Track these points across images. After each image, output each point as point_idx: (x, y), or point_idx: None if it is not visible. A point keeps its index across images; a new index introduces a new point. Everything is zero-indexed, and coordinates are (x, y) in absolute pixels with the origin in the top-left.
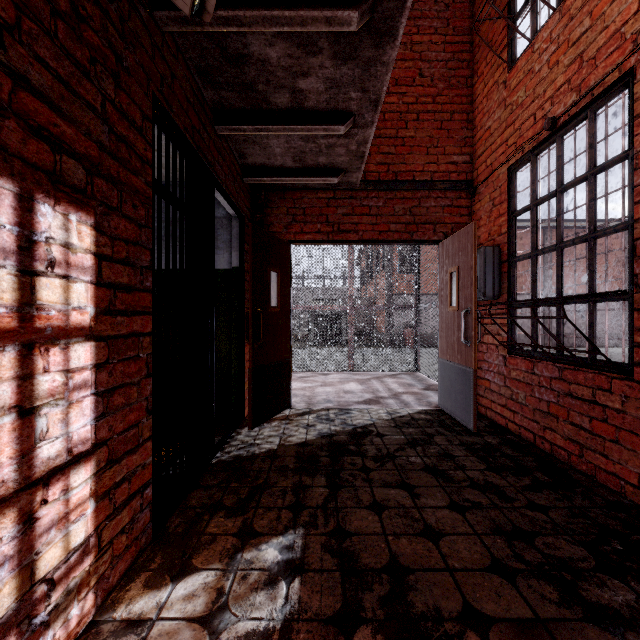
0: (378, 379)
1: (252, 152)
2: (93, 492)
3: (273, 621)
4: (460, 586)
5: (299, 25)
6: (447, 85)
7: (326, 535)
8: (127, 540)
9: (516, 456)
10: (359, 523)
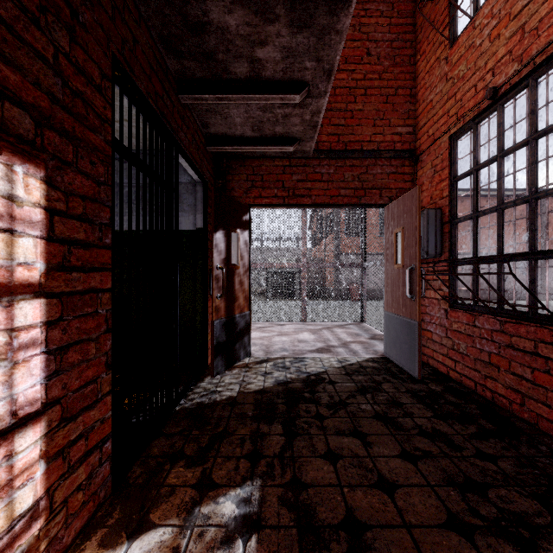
0: (328, 329)
1: (214, 122)
2: (43, 453)
3: None
4: (418, 545)
5: None
6: (392, 63)
7: (283, 487)
8: (84, 496)
9: (460, 403)
10: (315, 473)
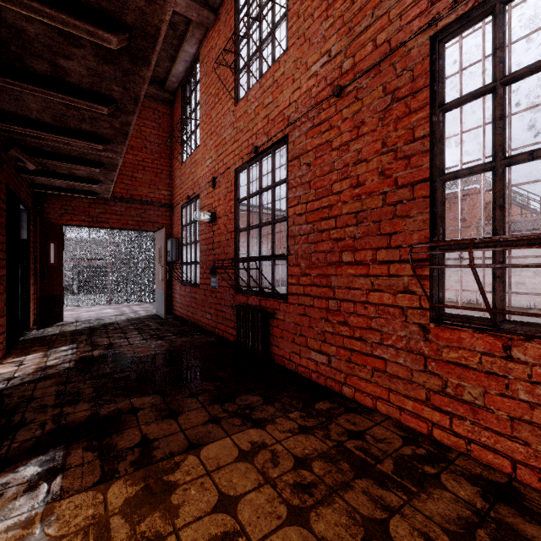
0: (128, 306)
1: (40, 180)
2: None
3: (68, 353)
4: (130, 342)
5: (75, 167)
6: (160, 156)
7: (87, 343)
8: (2, 347)
9: (175, 322)
10: (100, 340)
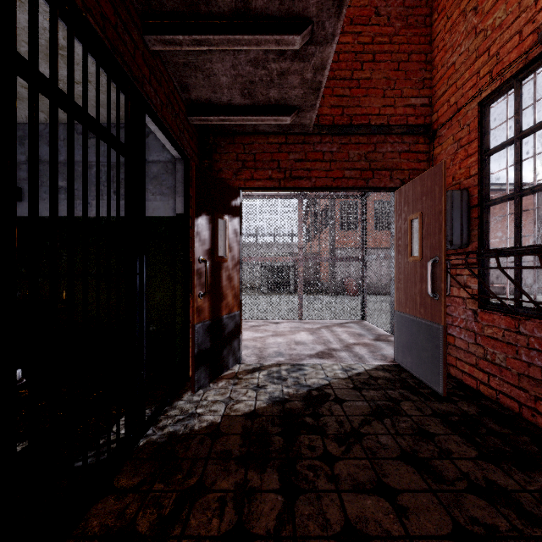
0: (327, 328)
1: (195, 82)
2: None
3: None
4: None
5: None
6: (404, 24)
7: None
8: None
9: (507, 434)
10: None
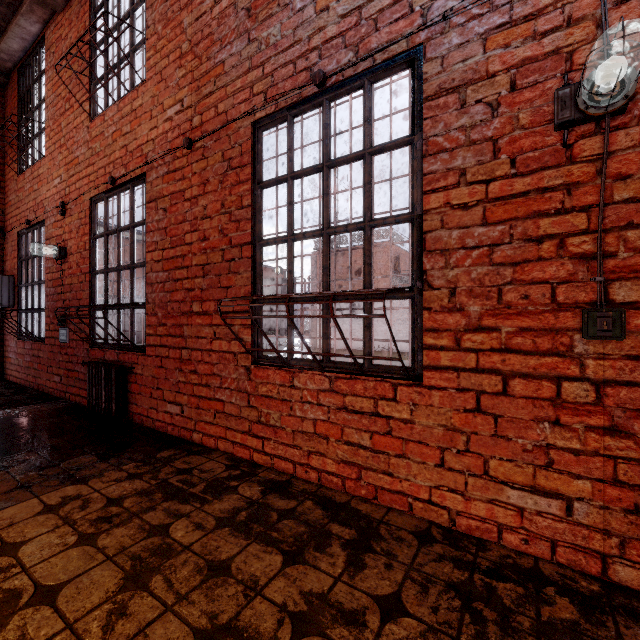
0: None
1: None
2: None
3: None
4: None
5: None
6: None
7: None
8: None
9: (5, 391)
10: None
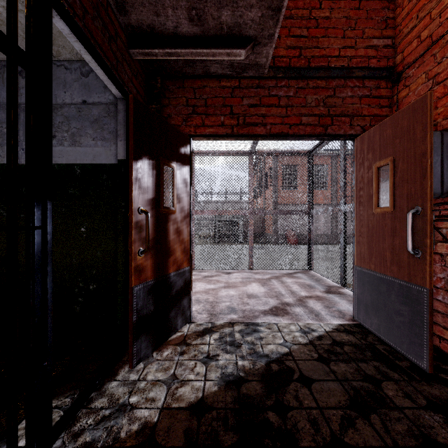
0: (277, 279)
1: None
2: None
3: None
4: None
5: None
6: None
7: None
8: None
9: None
10: None
